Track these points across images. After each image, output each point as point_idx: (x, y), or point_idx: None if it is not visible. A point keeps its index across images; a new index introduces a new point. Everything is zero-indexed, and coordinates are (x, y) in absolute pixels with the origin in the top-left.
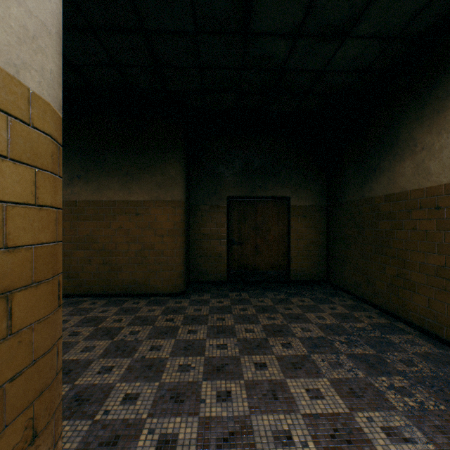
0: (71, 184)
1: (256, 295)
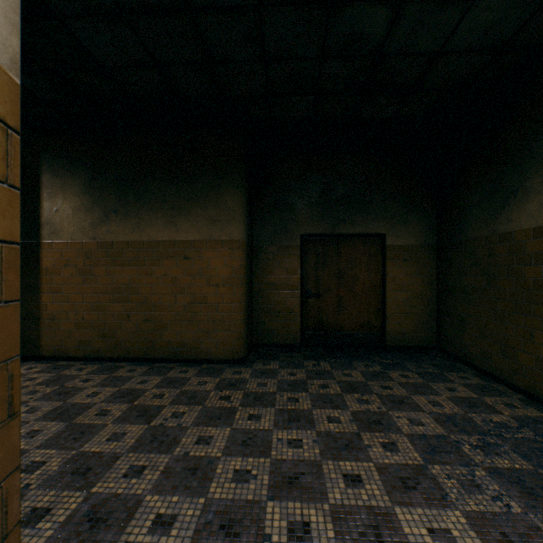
0: (106, 221)
1: (340, 366)
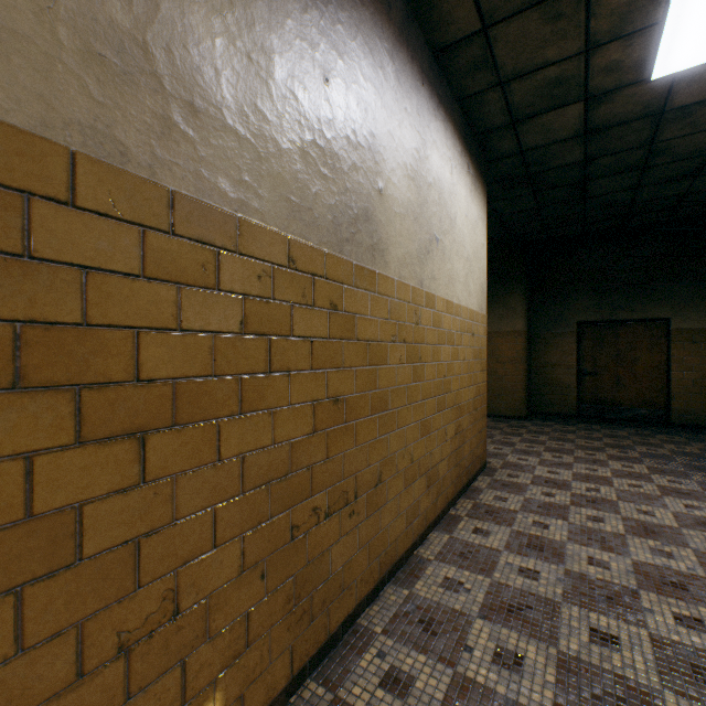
0: None
1: (609, 428)
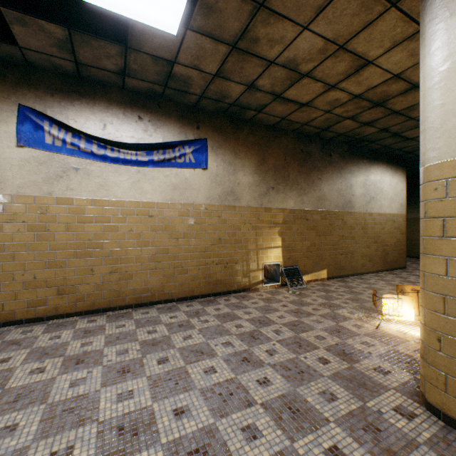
0: None
1: None
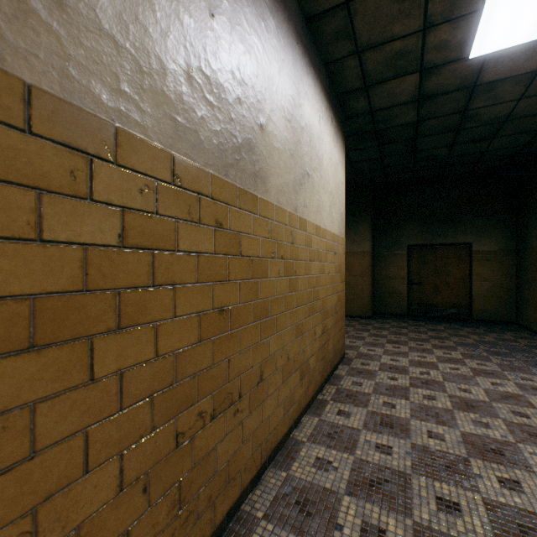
0: None
1: (431, 324)
